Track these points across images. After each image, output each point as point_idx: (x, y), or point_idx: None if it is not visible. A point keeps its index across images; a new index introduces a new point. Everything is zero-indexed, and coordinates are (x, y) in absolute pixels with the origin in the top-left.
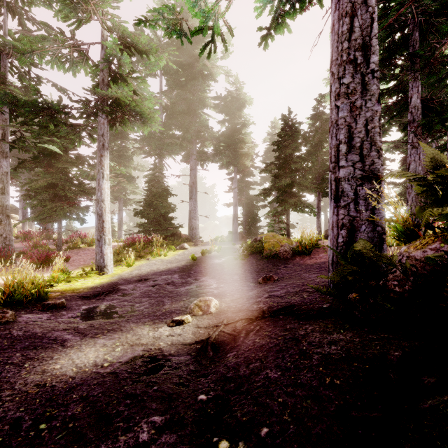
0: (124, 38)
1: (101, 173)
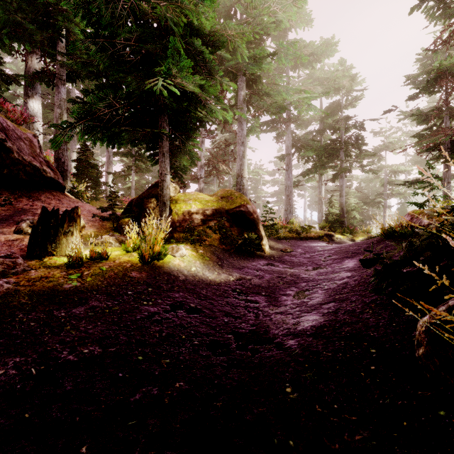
0: (393, 171)
1: (385, 216)
